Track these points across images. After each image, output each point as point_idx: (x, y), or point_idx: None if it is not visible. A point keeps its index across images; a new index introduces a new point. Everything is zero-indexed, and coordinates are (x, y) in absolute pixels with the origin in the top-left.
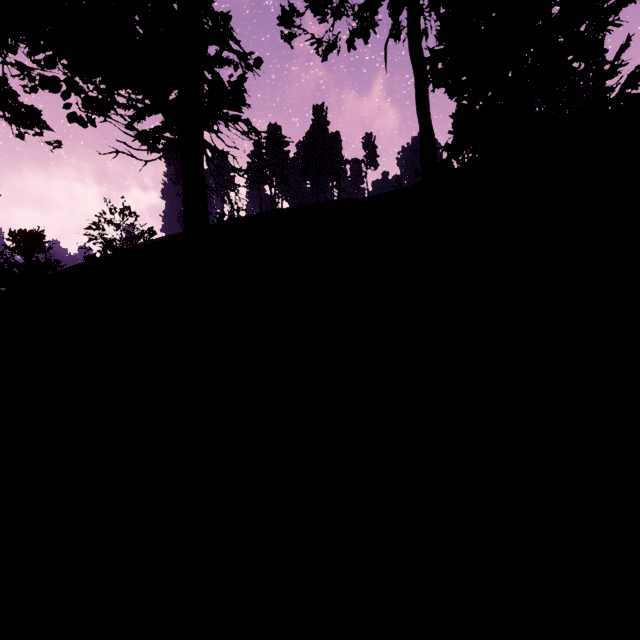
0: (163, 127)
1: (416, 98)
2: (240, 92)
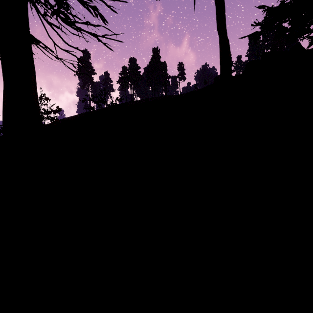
0: None
1: (217, 19)
2: None
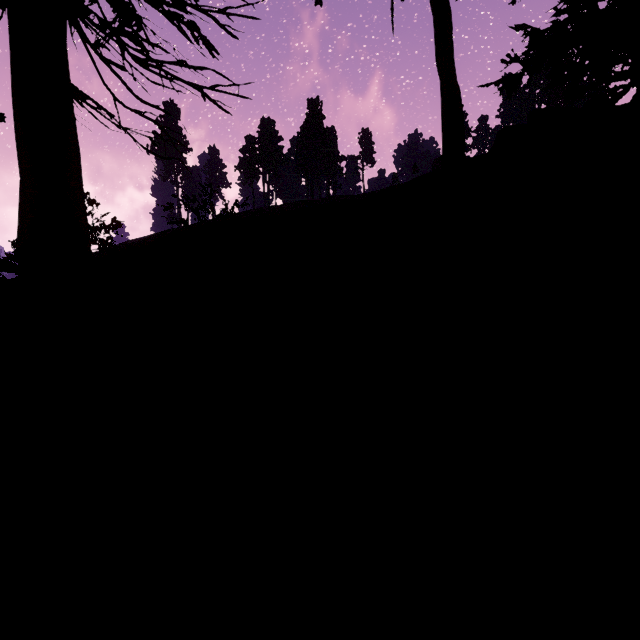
0: None
1: (436, 46)
2: None
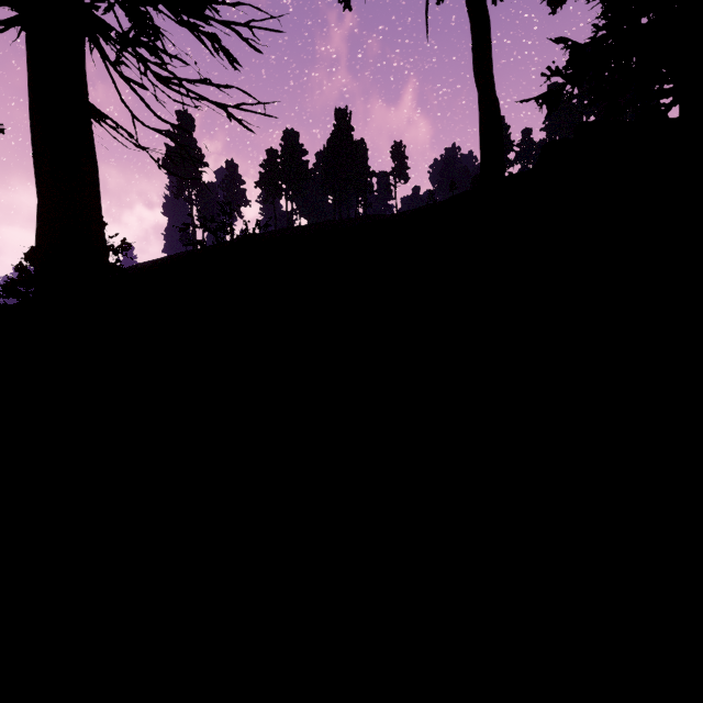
0: None
1: (474, 55)
2: None
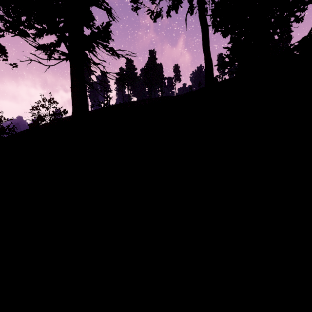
0: (56, 43)
1: (202, 41)
2: (107, 31)
